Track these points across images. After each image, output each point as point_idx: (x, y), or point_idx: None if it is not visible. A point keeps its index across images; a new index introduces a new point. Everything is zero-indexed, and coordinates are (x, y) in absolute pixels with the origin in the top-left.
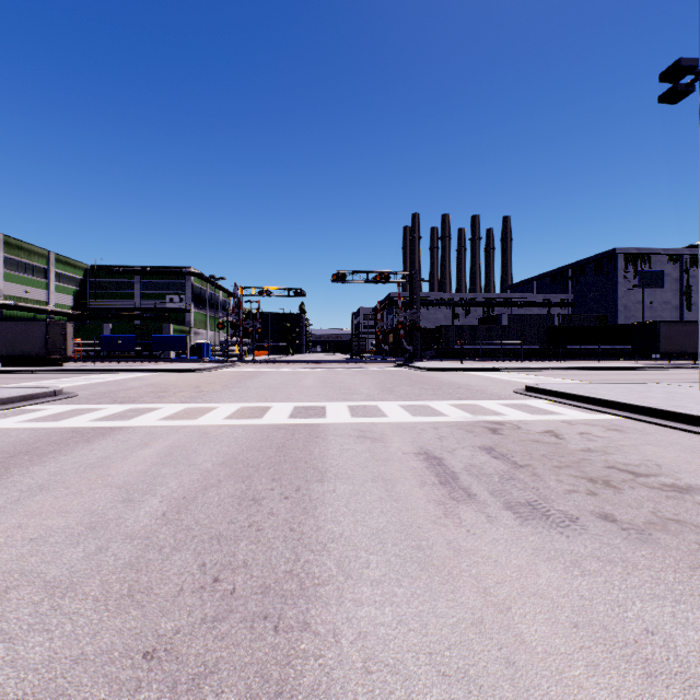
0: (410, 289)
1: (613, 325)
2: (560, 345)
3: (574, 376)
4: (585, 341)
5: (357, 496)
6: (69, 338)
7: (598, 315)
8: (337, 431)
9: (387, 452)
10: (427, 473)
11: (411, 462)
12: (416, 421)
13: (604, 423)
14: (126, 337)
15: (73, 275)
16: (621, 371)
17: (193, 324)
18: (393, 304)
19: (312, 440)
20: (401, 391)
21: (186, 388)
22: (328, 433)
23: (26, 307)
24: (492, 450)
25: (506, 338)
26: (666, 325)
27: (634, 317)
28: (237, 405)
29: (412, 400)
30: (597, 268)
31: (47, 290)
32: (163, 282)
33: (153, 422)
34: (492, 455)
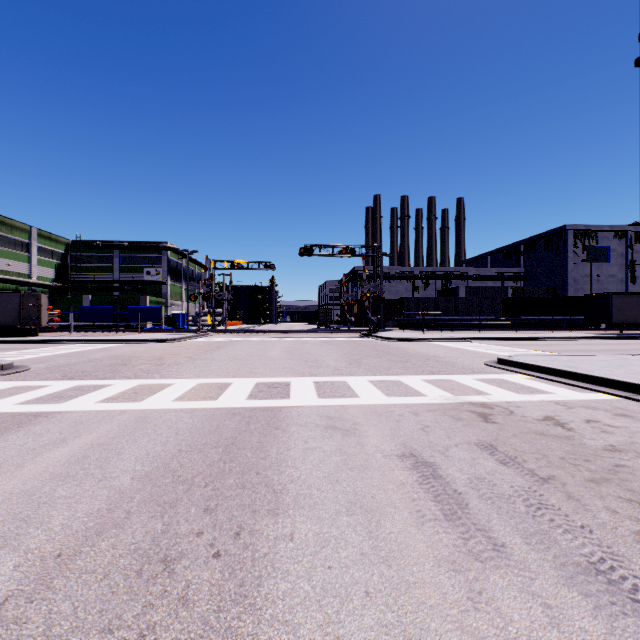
0: (374, 262)
1: (562, 297)
2: (516, 315)
3: (537, 347)
4: (538, 312)
5: (325, 548)
6: (44, 309)
7: (549, 288)
8: (301, 418)
9: (363, 453)
10: (421, 494)
11: (397, 471)
12: (391, 403)
13: (605, 406)
14: (103, 308)
15: (55, 249)
16: (578, 341)
17: (169, 296)
18: (357, 277)
19: (270, 432)
20: (370, 363)
21: (148, 361)
22: (290, 422)
23: (8, 280)
24: (494, 449)
25: (465, 309)
26: (618, 297)
27: (583, 290)
28: (195, 381)
29: (383, 375)
30: (548, 244)
31: (29, 263)
32: (141, 256)
33: (90, 405)
34: (498, 458)
